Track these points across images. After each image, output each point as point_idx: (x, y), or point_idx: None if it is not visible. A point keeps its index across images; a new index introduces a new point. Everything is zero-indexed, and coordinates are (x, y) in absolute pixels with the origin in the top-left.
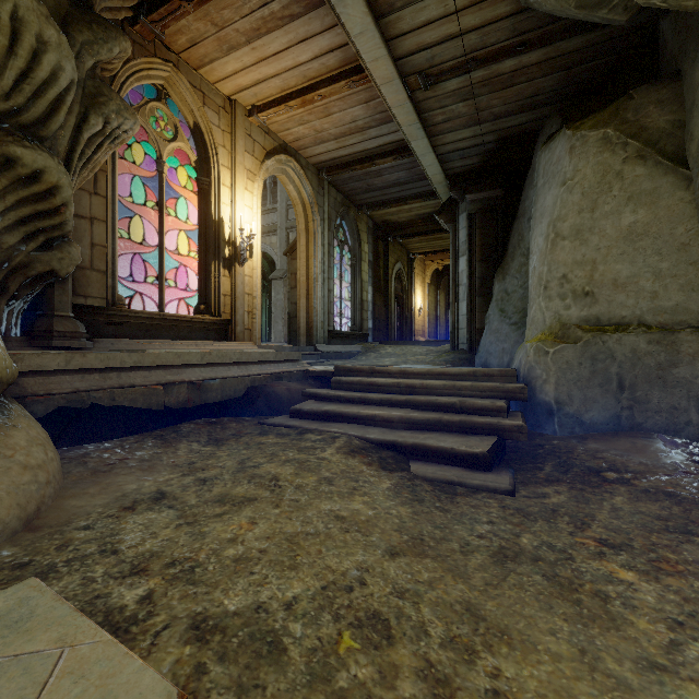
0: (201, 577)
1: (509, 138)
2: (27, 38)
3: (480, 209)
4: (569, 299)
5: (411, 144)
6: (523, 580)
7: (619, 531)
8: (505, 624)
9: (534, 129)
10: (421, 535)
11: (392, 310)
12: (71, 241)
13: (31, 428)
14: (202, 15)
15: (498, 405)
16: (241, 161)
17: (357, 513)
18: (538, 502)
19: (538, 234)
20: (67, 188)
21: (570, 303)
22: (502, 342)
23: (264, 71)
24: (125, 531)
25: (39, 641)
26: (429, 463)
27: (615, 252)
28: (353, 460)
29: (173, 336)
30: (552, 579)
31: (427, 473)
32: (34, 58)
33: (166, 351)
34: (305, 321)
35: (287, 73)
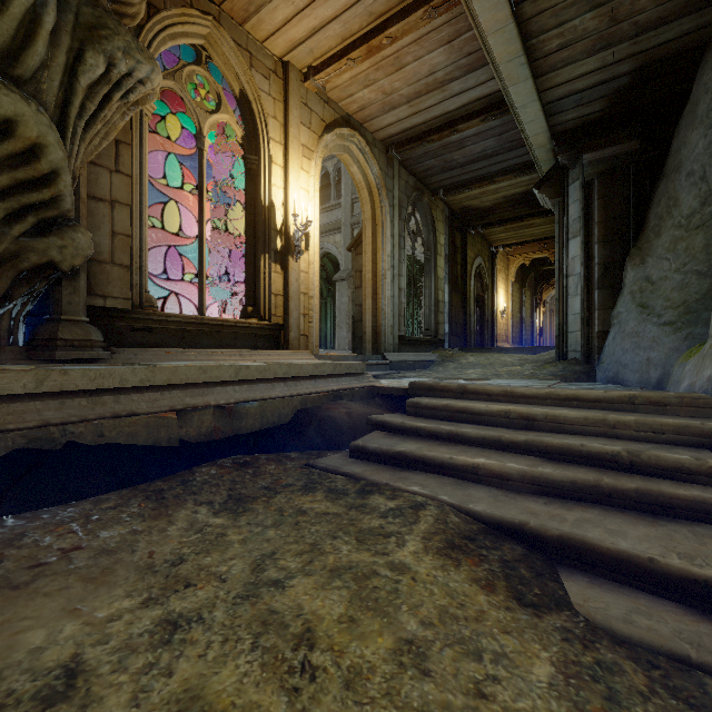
0: None
1: (654, 64)
2: None
3: (601, 172)
4: None
5: (507, 93)
6: None
7: None
8: None
9: (698, 43)
10: None
11: (471, 312)
12: (77, 226)
13: None
14: None
15: None
16: (296, 134)
17: None
18: None
19: None
20: (54, 148)
21: None
22: (647, 349)
23: (321, 14)
24: None
25: None
26: (600, 581)
27: None
28: (457, 574)
29: (213, 345)
30: None
31: (614, 621)
32: None
33: (186, 364)
34: (371, 325)
35: (349, 12)
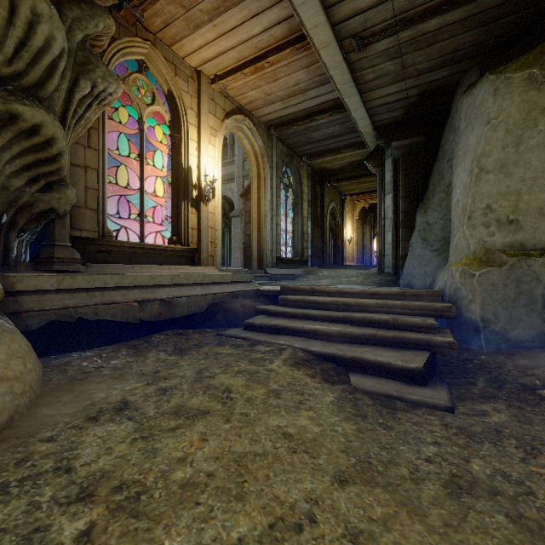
0: (145, 507)
1: (430, 91)
2: (23, 11)
3: (403, 154)
4: (493, 227)
5: (344, 101)
6: (486, 521)
7: None
8: None
9: (453, 82)
10: (368, 458)
11: (327, 241)
12: (68, 185)
13: (13, 342)
14: None
15: (429, 323)
16: (206, 120)
17: (304, 430)
18: (480, 421)
19: (462, 170)
20: (61, 140)
21: (494, 230)
22: (425, 266)
23: (224, 45)
24: (83, 445)
25: None
26: (367, 376)
27: (541, 183)
28: (298, 372)
29: (151, 262)
30: (517, 521)
31: (367, 386)
32: (30, 29)
33: (142, 273)
34: (257, 250)
35: (242, 45)
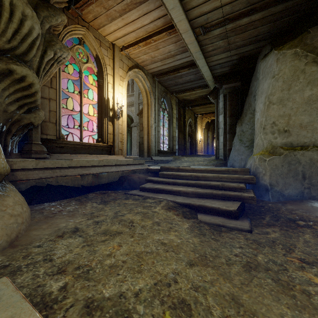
0: (92, 276)
1: (244, 57)
2: (17, 14)
3: (229, 92)
4: (276, 134)
5: (196, 62)
6: (261, 282)
7: (310, 254)
8: (254, 309)
9: (256, 52)
10: (205, 254)
11: (187, 140)
12: (40, 109)
13: (15, 196)
14: (99, 4)
15: (241, 186)
16: (117, 72)
17: (172, 241)
18: (264, 237)
19: (260, 102)
20: (37, 84)
21: (277, 135)
22: (241, 155)
23: (128, 29)
24: (57, 248)
25: (0, 317)
26: (207, 215)
27: (301, 110)
28: (169, 213)
29: (86, 153)
30: (277, 281)
31: (206, 220)
32: (21, 23)
33: (82, 159)
34: (146, 146)
35: (138, 30)
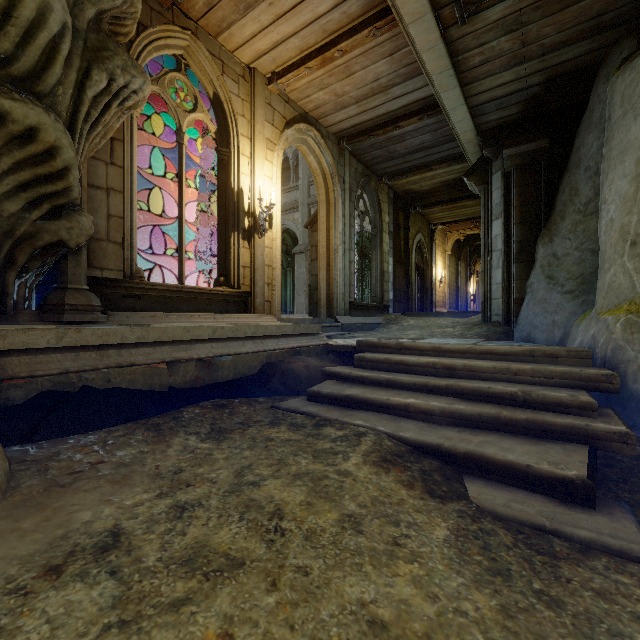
0: None
1: (559, 77)
2: None
3: (518, 165)
4: None
5: (439, 98)
6: None
7: None
8: None
9: (593, 62)
10: None
11: (413, 281)
12: (81, 211)
13: None
14: None
15: (582, 400)
16: (261, 130)
17: (407, 613)
18: None
19: (618, 176)
20: (67, 149)
21: None
22: (552, 313)
23: (282, 30)
24: (14, 639)
25: None
26: (493, 483)
27: None
28: (386, 477)
29: (191, 309)
30: None
31: (497, 506)
32: None
33: (173, 325)
34: (325, 293)
35: (306, 30)
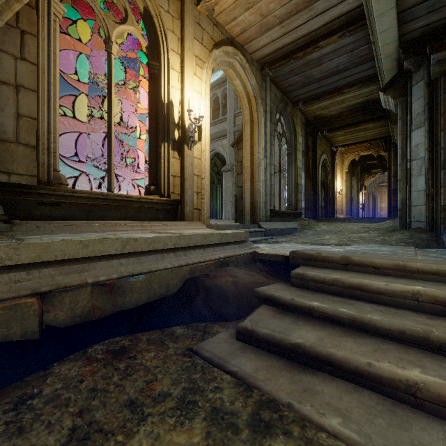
0: None
1: None
2: None
3: None
4: None
5: (367, 3)
6: None
7: None
8: None
9: None
10: None
11: (319, 193)
12: None
13: None
14: None
15: None
16: (190, 47)
17: None
18: None
19: None
20: None
21: None
22: None
23: None
24: None
25: None
26: None
27: None
28: None
29: (119, 217)
30: None
31: None
32: None
33: (63, 239)
34: (249, 202)
35: None
